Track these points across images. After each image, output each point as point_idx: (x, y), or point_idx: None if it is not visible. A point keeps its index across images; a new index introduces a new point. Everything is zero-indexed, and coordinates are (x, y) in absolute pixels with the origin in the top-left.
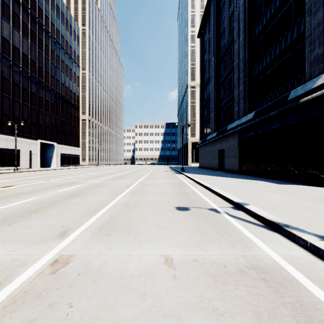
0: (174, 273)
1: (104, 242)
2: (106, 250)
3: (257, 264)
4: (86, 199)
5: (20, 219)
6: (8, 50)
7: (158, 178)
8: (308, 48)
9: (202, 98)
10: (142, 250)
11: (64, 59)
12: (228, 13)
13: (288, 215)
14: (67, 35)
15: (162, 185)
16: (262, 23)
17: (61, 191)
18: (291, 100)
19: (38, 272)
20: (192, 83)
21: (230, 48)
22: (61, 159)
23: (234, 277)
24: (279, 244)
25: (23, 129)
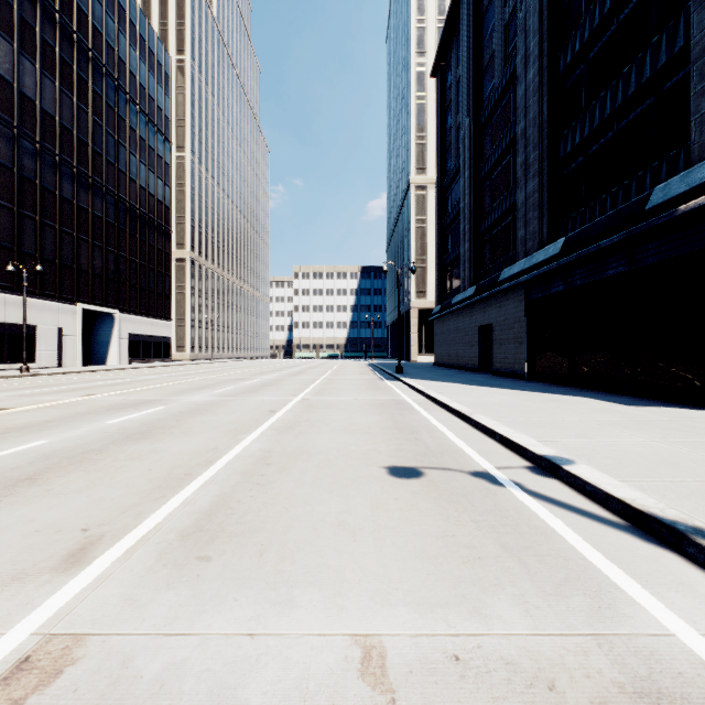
0: None
1: (185, 586)
2: (186, 616)
3: (650, 674)
4: (168, 445)
5: None
6: (10, 103)
7: (343, 390)
8: (697, 85)
9: (441, 212)
10: (293, 616)
11: (136, 125)
12: (502, 18)
13: (687, 497)
14: (143, 73)
15: (354, 408)
16: (583, 35)
17: (111, 423)
18: (655, 210)
19: None
20: (420, 178)
21: (506, 97)
22: (129, 347)
23: None
24: (691, 594)
25: (43, 279)
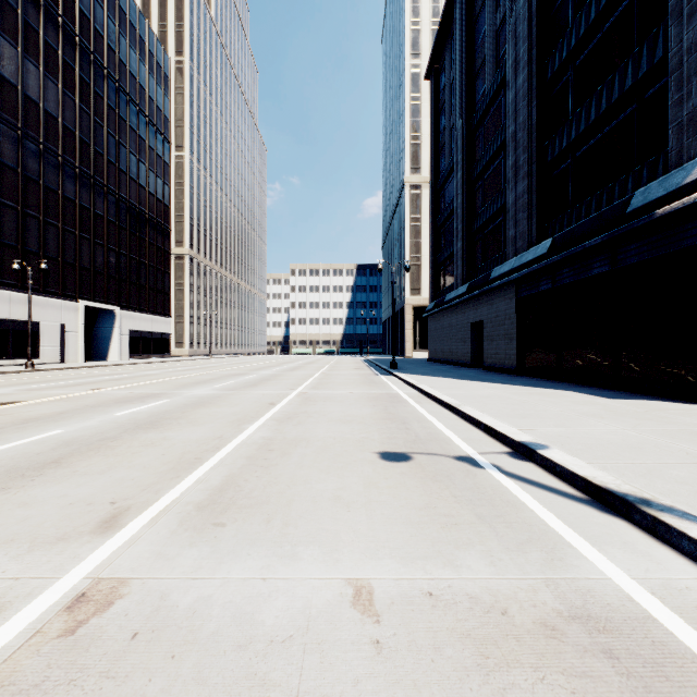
0: (377, 633)
1: (206, 544)
2: (209, 565)
3: (584, 605)
4: (176, 434)
5: (16, 484)
6: (14, 105)
7: (339, 384)
8: (674, 95)
9: (435, 211)
10: (297, 565)
11: (137, 126)
12: (493, 24)
13: (643, 475)
14: (143, 74)
15: (349, 401)
16: (570, 43)
17: (121, 415)
18: (635, 213)
19: (32, 630)
20: (414, 178)
21: (498, 100)
22: (130, 343)
23: (531, 646)
24: (631, 550)
25: (47, 277)
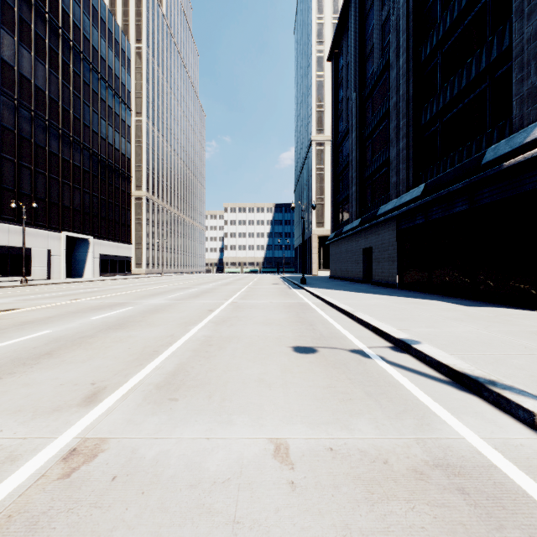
0: (292, 476)
1: (164, 414)
2: (167, 429)
3: (445, 456)
4: (139, 333)
5: (19, 370)
6: (12, 81)
7: (262, 296)
8: (517, 75)
9: (335, 163)
10: (232, 429)
11: (106, 97)
12: (380, 19)
13: (491, 363)
14: (111, 57)
15: (269, 308)
16: (438, 35)
17: (96, 319)
18: (488, 164)
19: (38, 474)
20: (319, 137)
21: (383, 77)
22: (100, 264)
23: (405, 485)
24: (480, 418)
25: (37, 213)
